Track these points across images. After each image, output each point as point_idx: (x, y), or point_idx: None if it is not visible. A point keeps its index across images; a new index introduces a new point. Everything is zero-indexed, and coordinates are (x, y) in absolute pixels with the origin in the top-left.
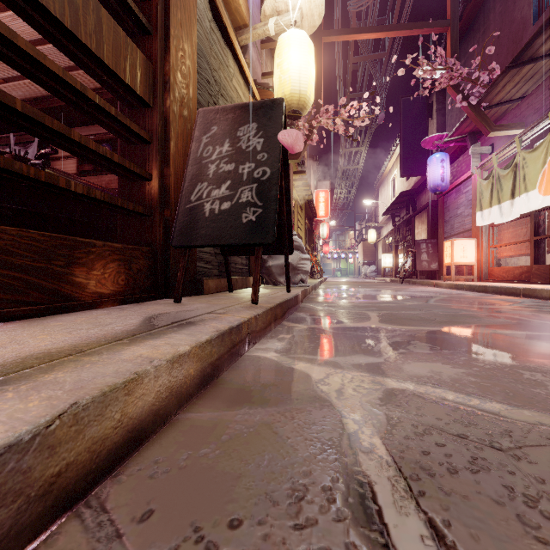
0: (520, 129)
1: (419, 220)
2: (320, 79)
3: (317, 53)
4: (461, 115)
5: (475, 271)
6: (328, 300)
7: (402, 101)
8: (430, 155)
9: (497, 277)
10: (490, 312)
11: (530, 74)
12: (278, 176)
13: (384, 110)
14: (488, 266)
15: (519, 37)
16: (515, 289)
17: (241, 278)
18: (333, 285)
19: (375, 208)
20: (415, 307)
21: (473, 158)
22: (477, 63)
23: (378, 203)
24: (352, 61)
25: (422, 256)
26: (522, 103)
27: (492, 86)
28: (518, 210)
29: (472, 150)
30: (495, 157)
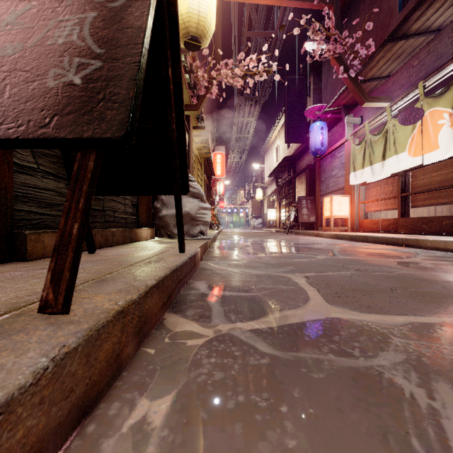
0: (387, 102)
1: (299, 181)
2: (220, 34)
3: (216, 9)
4: (334, 92)
5: (349, 223)
6: (231, 255)
7: (286, 79)
8: (308, 127)
9: (366, 228)
10: (422, 269)
11: (399, 52)
12: (149, 2)
13: (281, 67)
14: (359, 219)
15: (386, 24)
16: (397, 239)
17: (121, 229)
18: (230, 236)
19: (261, 172)
20: (333, 263)
21: (348, 127)
22: (360, 34)
23: (263, 168)
24: (246, 35)
25: (303, 210)
26: (388, 80)
27: (370, 59)
28: (389, 170)
29: (347, 120)
30: (366, 126)
